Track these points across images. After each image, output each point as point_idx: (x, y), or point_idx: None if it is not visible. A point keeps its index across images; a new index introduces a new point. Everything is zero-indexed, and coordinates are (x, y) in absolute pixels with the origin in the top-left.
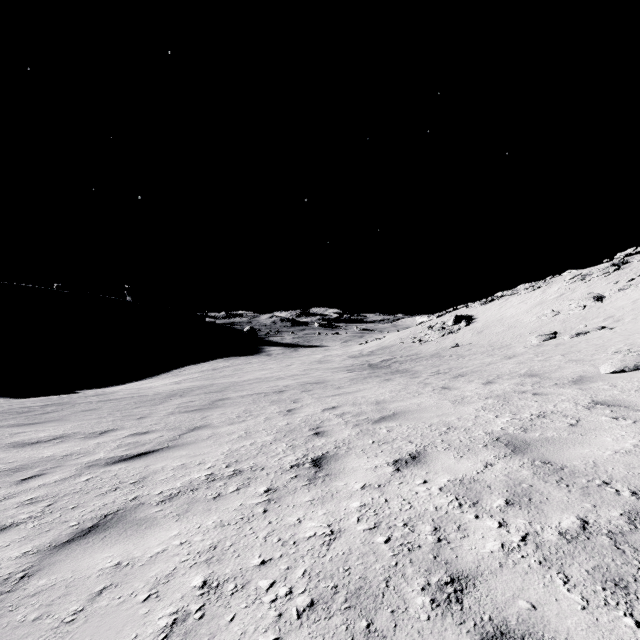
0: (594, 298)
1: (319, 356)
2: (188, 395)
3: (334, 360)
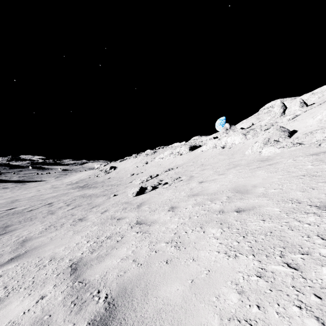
0: (145, 163)
1: (49, 186)
2: (20, 201)
3: (61, 186)
